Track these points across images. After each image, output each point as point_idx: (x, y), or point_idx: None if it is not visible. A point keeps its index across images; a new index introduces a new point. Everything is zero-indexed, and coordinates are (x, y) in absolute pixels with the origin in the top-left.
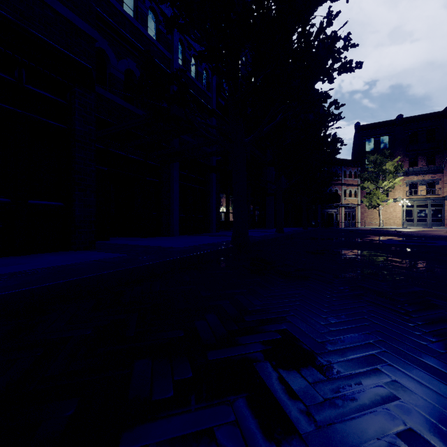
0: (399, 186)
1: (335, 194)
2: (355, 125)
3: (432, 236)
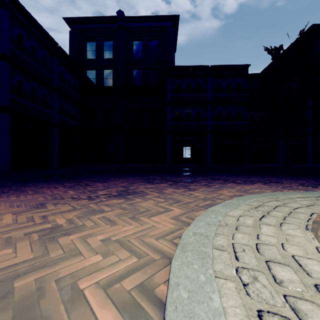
0: None
1: None
2: None
3: None
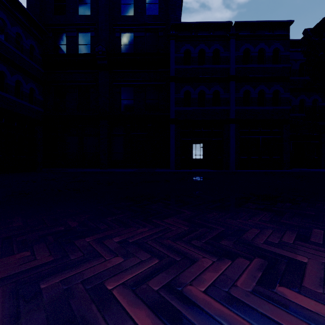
0: None
1: None
2: None
3: None
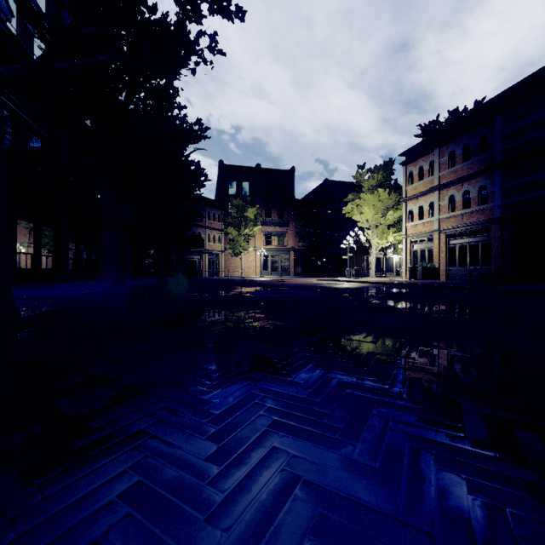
0: (258, 235)
1: (199, 237)
2: (220, 162)
3: (289, 285)
